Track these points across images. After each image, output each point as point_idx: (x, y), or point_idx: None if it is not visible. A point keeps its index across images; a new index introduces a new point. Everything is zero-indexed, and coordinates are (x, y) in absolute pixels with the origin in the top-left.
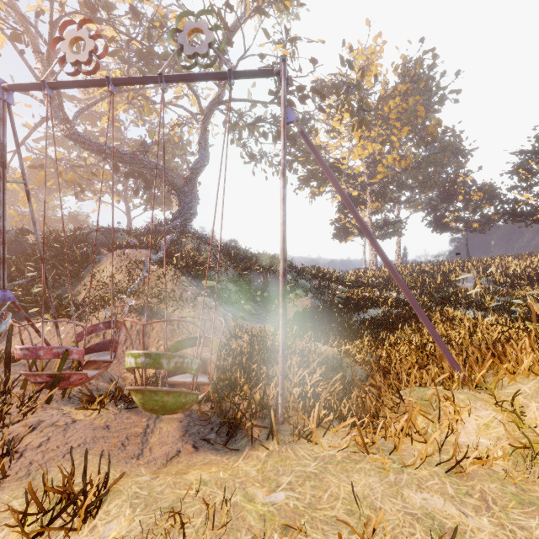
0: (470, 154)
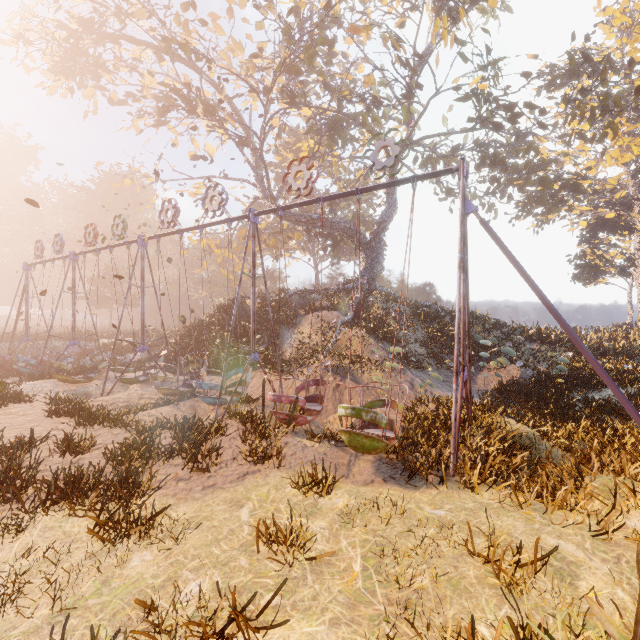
0: None
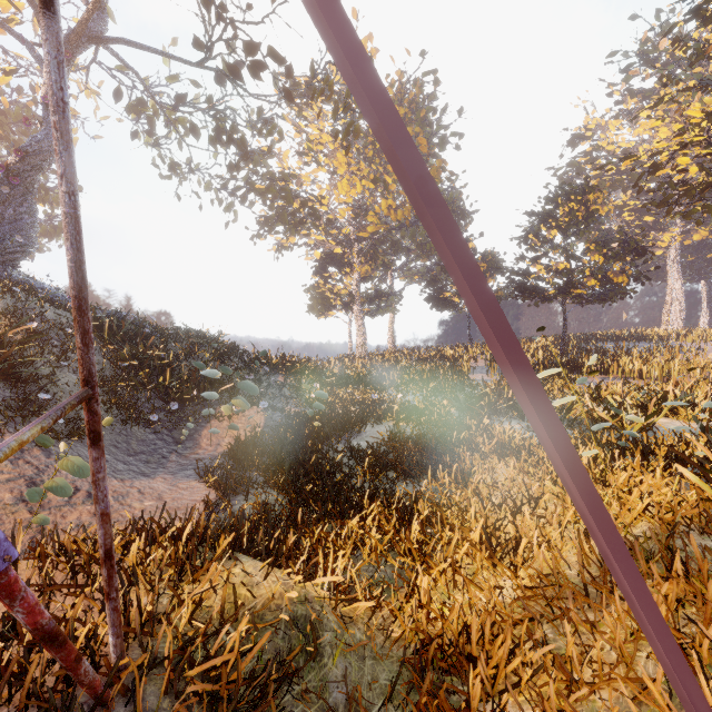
0: (471, 217)
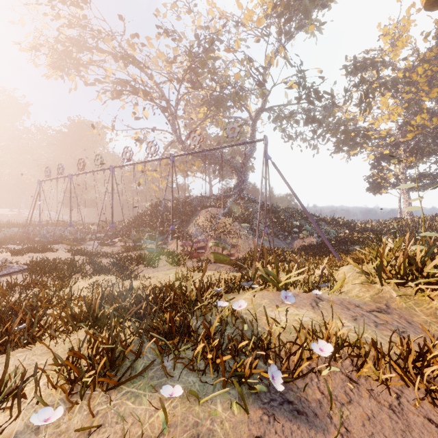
0: None
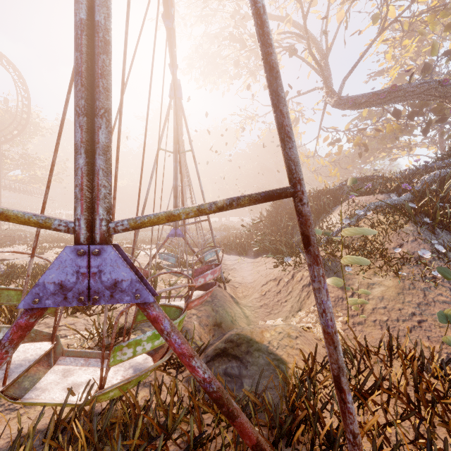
0: None
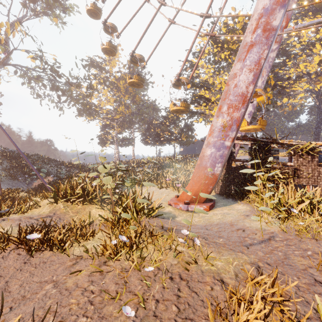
0: (160, 111)
